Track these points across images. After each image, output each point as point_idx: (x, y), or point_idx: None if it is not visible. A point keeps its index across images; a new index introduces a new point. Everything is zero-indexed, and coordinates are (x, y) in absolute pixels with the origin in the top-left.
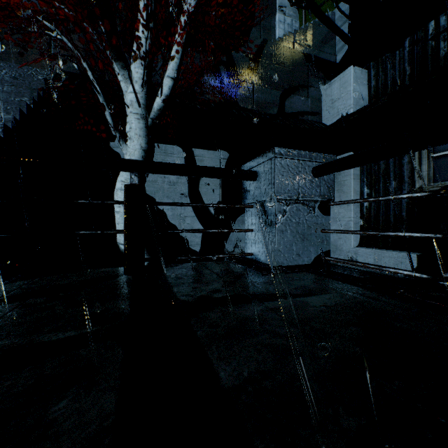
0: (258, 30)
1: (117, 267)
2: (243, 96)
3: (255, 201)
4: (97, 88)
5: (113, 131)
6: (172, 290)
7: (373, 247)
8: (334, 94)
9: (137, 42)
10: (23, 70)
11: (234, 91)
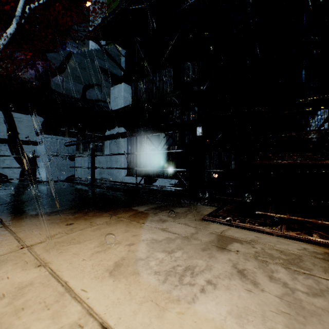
0: (76, 32)
1: None
2: (56, 84)
3: (39, 155)
4: None
5: None
6: None
7: (131, 176)
8: (116, 94)
9: None
10: None
11: (48, 79)
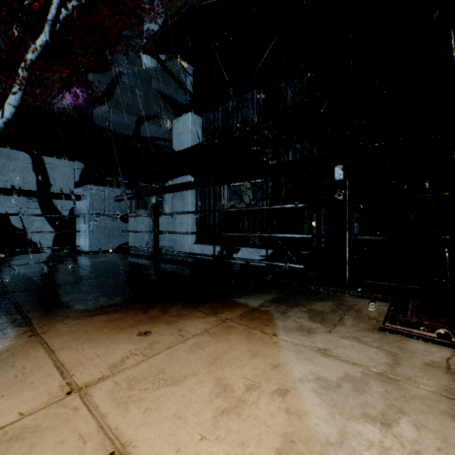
0: (126, 46)
1: None
2: (100, 116)
3: (80, 214)
4: None
5: None
6: (9, 262)
7: (202, 243)
8: (180, 129)
9: None
10: None
11: (90, 109)
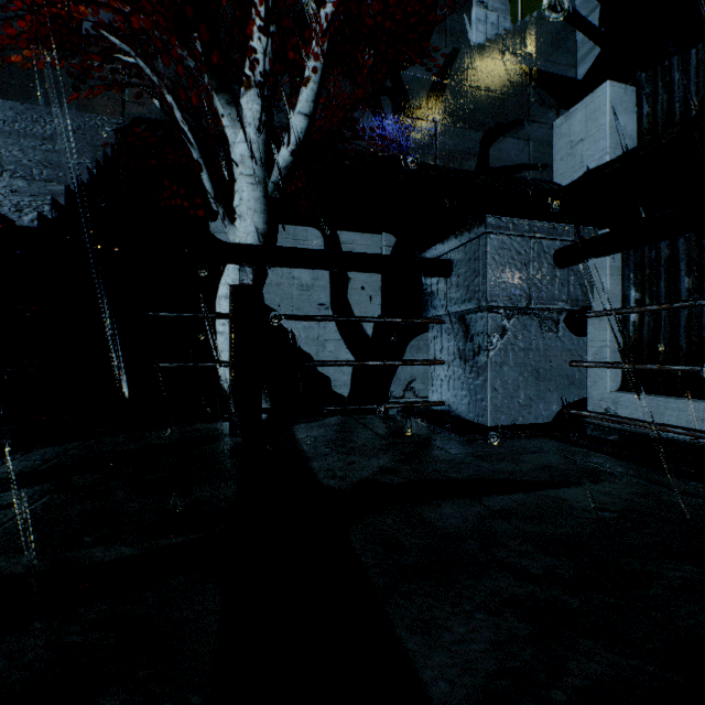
0: (442, 37)
1: (219, 423)
2: (420, 144)
3: (448, 313)
4: (190, 138)
5: (214, 204)
6: (310, 466)
7: (647, 392)
8: (576, 131)
9: (251, 61)
10: (84, 119)
11: (404, 136)
